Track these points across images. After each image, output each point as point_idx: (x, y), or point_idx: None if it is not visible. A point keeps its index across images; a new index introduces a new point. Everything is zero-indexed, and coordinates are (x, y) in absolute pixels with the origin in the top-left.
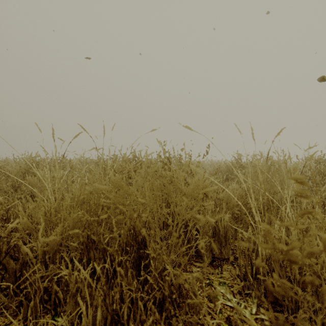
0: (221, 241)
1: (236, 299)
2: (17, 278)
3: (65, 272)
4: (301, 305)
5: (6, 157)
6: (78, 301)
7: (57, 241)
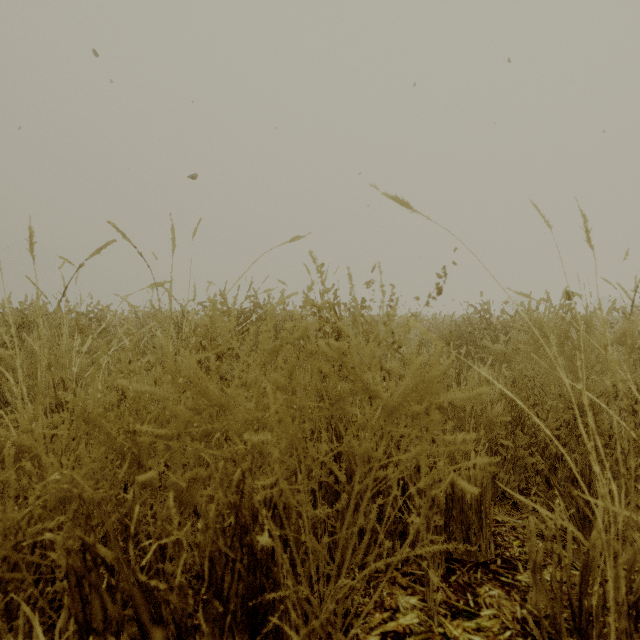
0: (469, 518)
1: None
2: None
3: None
4: None
5: None
6: None
7: None
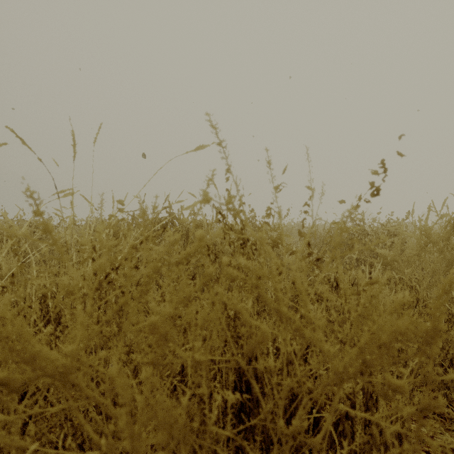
0: (389, 446)
1: None
2: None
3: None
4: None
5: None
6: None
7: None
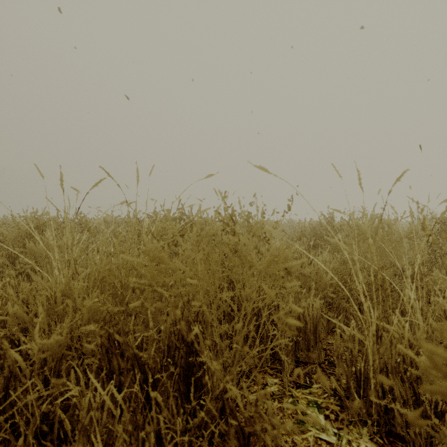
0: (309, 337)
1: (334, 429)
2: (1, 400)
3: (74, 391)
4: (435, 441)
5: (4, 215)
6: (91, 439)
7: (62, 342)
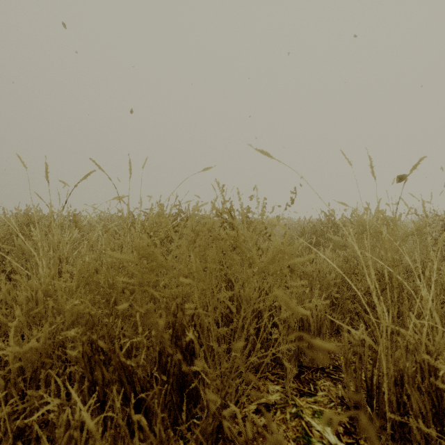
0: None
1: (343, 444)
2: None
3: (52, 405)
4: None
5: None
6: None
7: (39, 349)
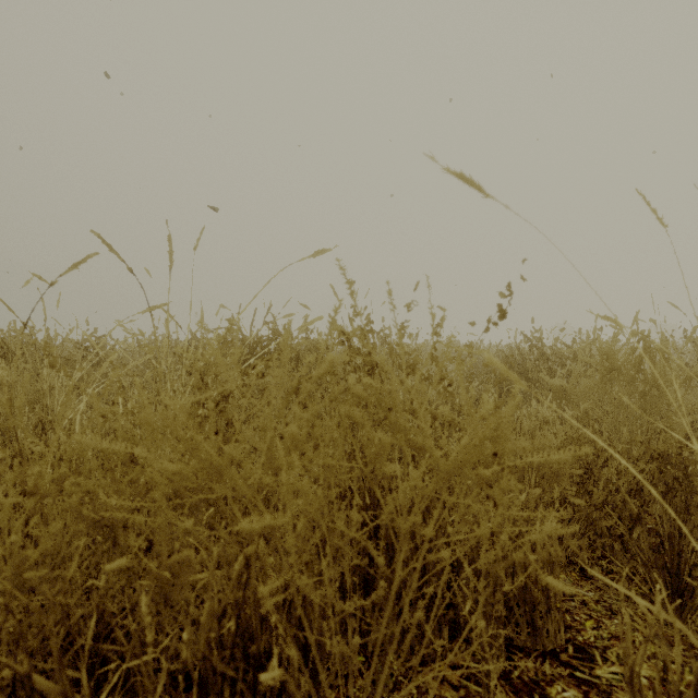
0: (535, 596)
1: None
2: None
3: None
4: None
5: None
6: None
7: None
